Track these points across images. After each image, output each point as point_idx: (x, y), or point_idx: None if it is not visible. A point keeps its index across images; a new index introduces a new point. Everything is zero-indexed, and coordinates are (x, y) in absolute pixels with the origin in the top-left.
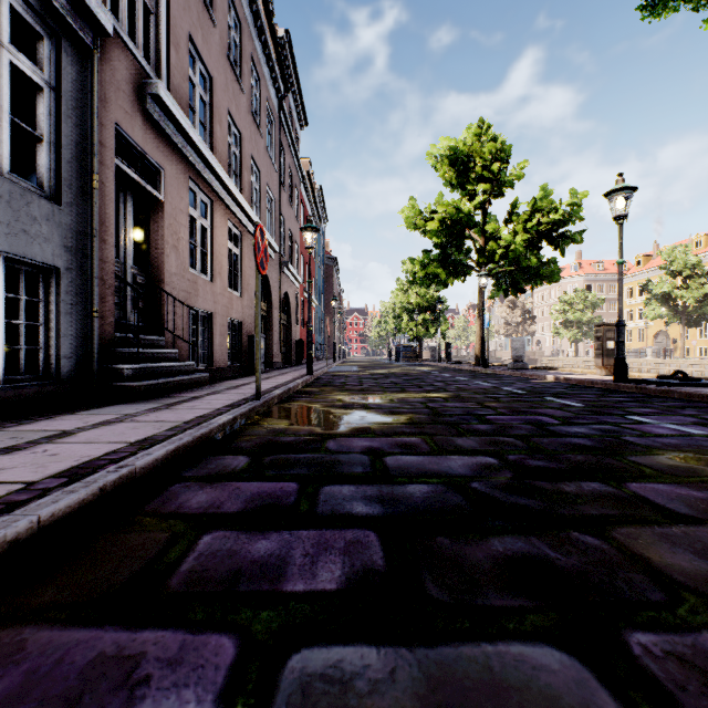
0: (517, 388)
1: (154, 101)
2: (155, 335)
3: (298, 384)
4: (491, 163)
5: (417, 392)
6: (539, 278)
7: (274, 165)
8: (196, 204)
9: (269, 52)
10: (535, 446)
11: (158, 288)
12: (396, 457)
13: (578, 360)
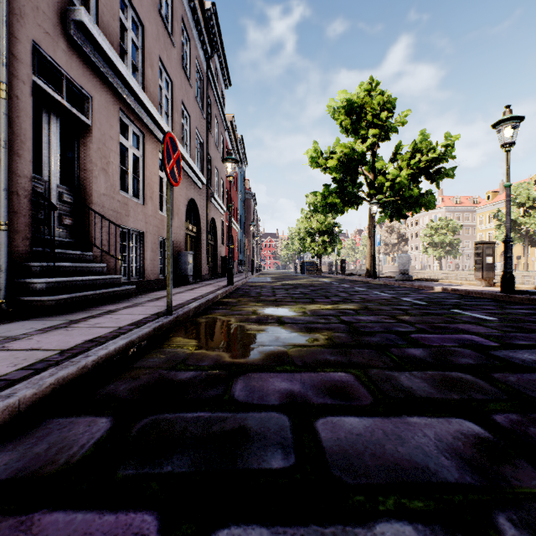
0: (415, 299)
1: (79, 28)
2: (84, 250)
3: (217, 295)
4: (379, 113)
5: (326, 303)
6: (418, 206)
7: (203, 113)
8: (127, 134)
9: (197, 17)
10: (511, 391)
11: (86, 206)
12: (331, 419)
13: (441, 272)
